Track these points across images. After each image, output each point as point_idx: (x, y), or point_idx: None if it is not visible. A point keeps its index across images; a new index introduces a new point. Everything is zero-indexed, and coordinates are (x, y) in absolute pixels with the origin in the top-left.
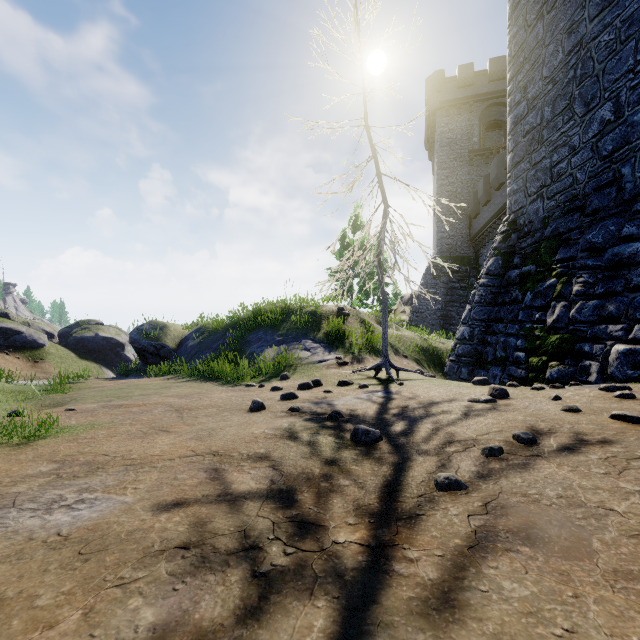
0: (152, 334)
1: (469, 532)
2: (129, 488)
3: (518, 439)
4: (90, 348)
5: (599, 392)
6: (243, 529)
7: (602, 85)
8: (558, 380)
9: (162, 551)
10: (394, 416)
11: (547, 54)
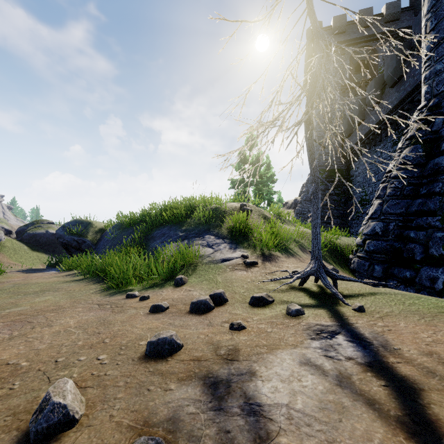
0: (75, 230)
1: None
2: None
3: None
4: (41, 242)
5: None
6: None
7: None
8: None
9: None
10: None
11: None
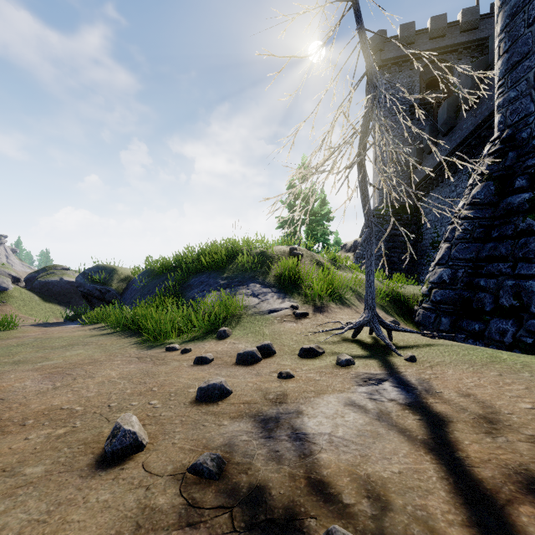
0: (97, 278)
1: None
2: None
3: None
4: (55, 291)
5: None
6: None
7: None
8: None
9: None
10: None
11: None
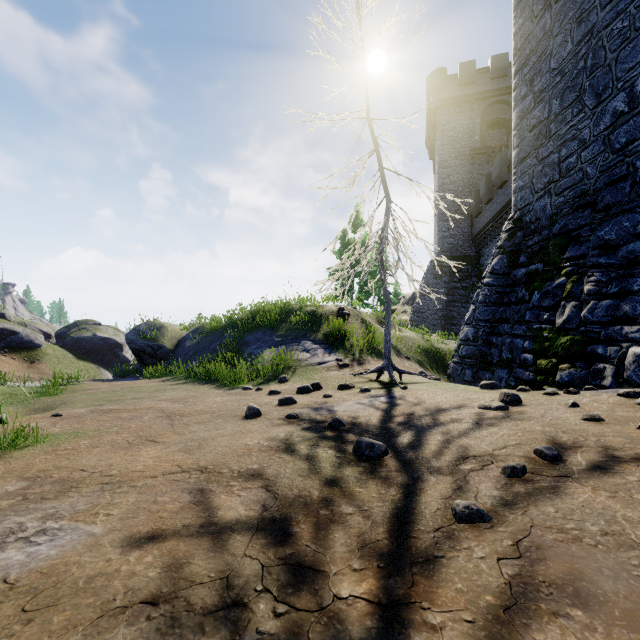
0: (149, 335)
1: (502, 585)
2: (101, 514)
3: (541, 455)
4: (88, 348)
5: (618, 398)
6: (226, 575)
7: (615, 75)
8: (569, 384)
9: (124, 608)
10: (399, 425)
11: (555, 45)
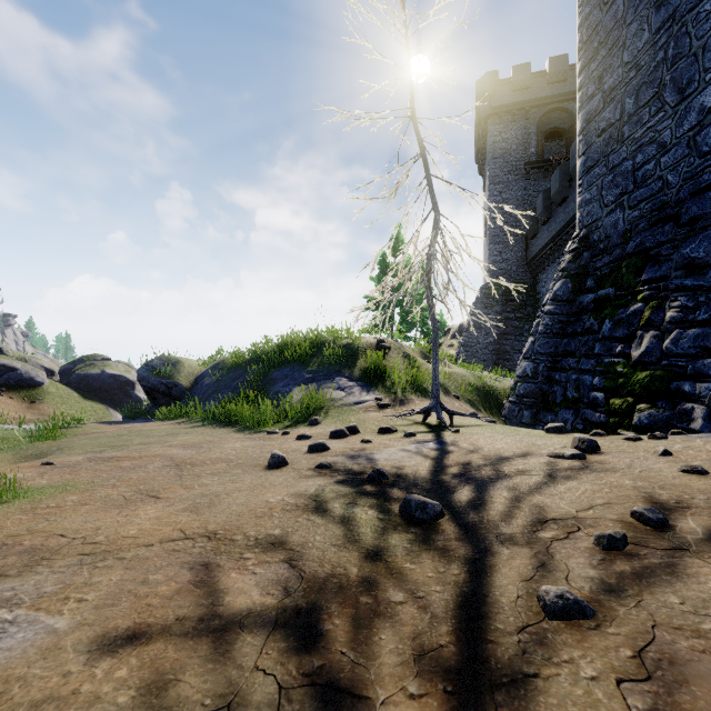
0: (163, 371)
1: None
2: (71, 600)
3: (641, 519)
4: (95, 387)
5: None
6: (227, 703)
7: (702, 65)
8: (649, 427)
9: None
10: (455, 477)
11: (629, 35)
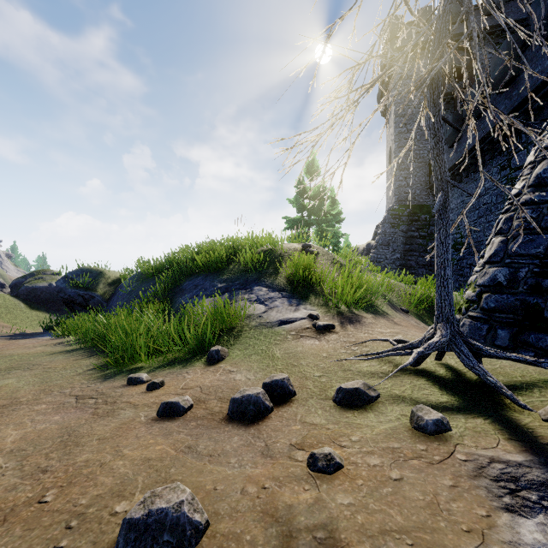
0: (80, 282)
1: None
2: None
3: None
4: (43, 298)
5: None
6: None
7: None
8: None
9: None
10: None
11: None
